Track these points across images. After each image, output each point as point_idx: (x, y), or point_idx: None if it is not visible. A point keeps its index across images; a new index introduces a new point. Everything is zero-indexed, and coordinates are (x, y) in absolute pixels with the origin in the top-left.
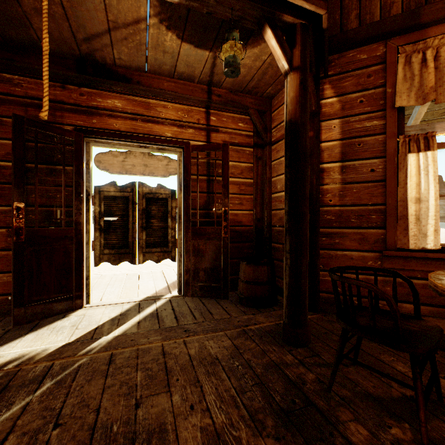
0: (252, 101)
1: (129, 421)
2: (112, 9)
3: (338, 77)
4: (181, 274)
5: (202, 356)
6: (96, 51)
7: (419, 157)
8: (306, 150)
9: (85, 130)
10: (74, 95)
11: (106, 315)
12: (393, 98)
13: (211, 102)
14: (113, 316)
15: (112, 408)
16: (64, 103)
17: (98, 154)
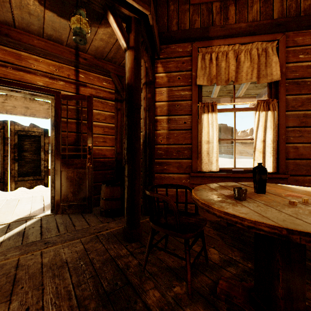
0: (112, 68)
1: None
2: None
3: (166, 60)
4: (53, 196)
5: (54, 262)
6: None
7: (209, 116)
8: (139, 105)
9: None
10: None
11: None
12: (196, 79)
13: (79, 63)
14: None
15: None
16: None
17: None
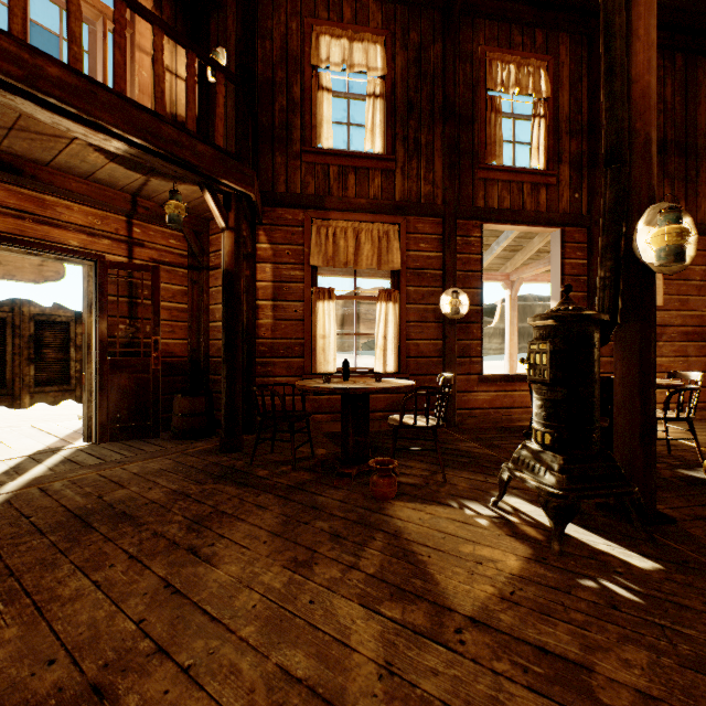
0: (187, 220)
1: (100, 502)
2: (28, 120)
3: (271, 228)
4: (92, 417)
5: (147, 471)
6: None
7: (325, 305)
8: (240, 295)
9: None
10: None
11: None
12: (310, 257)
13: (135, 213)
14: (2, 471)
15: (77, 503)
16: None
17: None
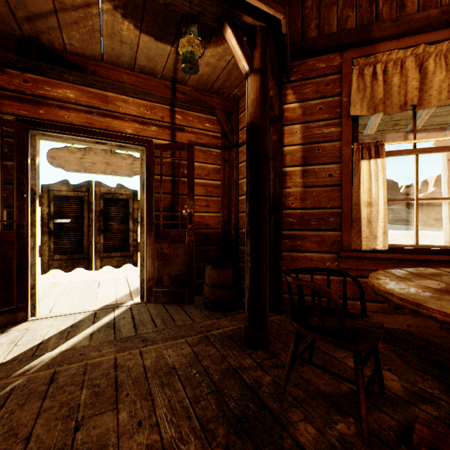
0: (218, 102)
1: (65, 448)
2: None
3: (300, 83)
4: (144, 279)
5: (158, 366)
6: (42, 33)
7: (370, 164)
8: (267, 153)
9: (30, 121)
10: (16, 81)
11: (54, 328)
12: (349, 107)
13: (175, 100)
14: (63, 329)
15: (46, 434)
16: (3, 89)
17: (51, 149)
